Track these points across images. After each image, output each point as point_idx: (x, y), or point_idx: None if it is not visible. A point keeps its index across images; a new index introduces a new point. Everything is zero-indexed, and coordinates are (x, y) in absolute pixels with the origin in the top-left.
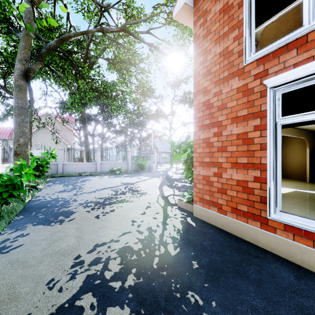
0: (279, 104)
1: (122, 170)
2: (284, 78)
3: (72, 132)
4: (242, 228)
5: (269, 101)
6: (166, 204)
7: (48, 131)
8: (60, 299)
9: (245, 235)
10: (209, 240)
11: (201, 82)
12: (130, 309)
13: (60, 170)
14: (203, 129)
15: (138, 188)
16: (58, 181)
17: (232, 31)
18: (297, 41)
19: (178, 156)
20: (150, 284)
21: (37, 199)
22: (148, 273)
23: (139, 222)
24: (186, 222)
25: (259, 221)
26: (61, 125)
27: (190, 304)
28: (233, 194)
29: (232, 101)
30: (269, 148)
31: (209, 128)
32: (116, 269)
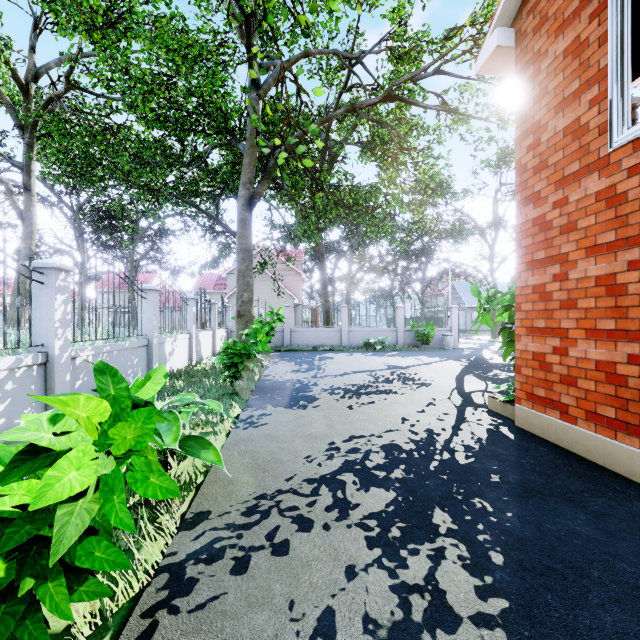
0: None
1: (386, 344)
2: None
3: (300, 276)
4: (606, 449)
5: None
6: (465, 404)
7: (267, 278)
8: (321, 471)
9: (612, 461)
10: (532, 459)
11: (530, 184)
12: (397, 494)
13: (286, 340)
14: (532, 268)
15: (415, 375)
16: (286, 357)
17: (587, 88)
18: None
19: (487, 318)
20: (423, 481)
21: (267, 379)
22: (421, 472)
23: (412, 421)
24: (496, 432)
25: (637, 436)
26: (284, 266)
27: (474, 507)
28: (588, 387)
29: (587, 216)
30: None
31: (545, 267)
32: (380, 461)
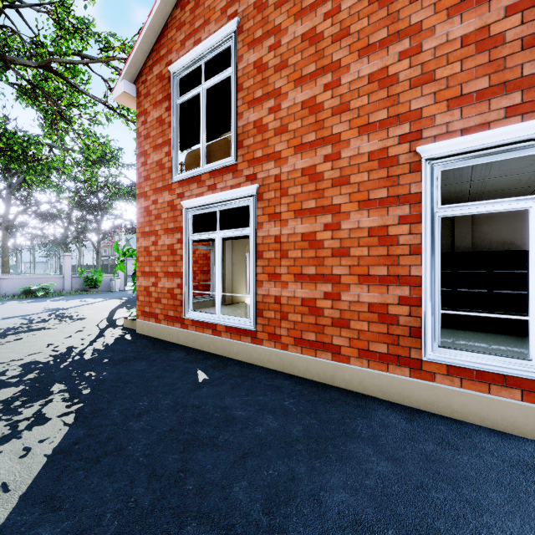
0: (191, 223)
1: (51, 290)
2: (191, 203)
3: None
4: (171, 332)
5: (185, 219)
6: (109, 326)
7: None
8: None
9: (173, 338)
10: (135, 347)
11: (143, 185)
12: (26, 386)
13: None
14: (144, 236)
15: (74, 313)
16: None
17: (165, 145)
18: (197, 177)
19: (121, 266)
20: (52, 374)
21: None
22: (52, 370)
23: (57, 344)
24: (122, 338)
25: (180, 322)
26: None
27: (84, 376)
28: (165, 302)
29: (165, 212)
30: (185, 259)
31: (149, 236)
32: (16, 374)
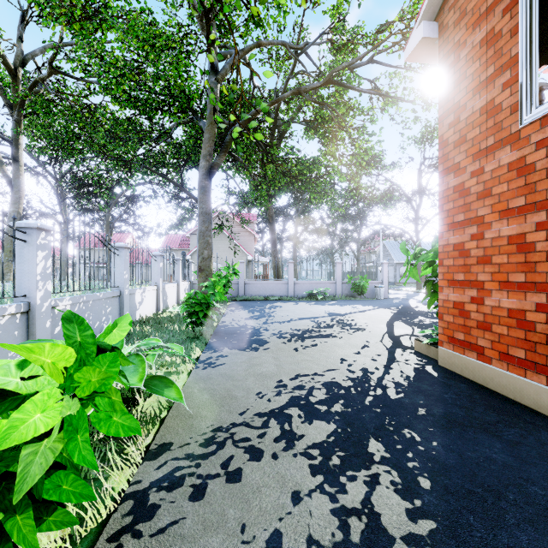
0: None
1: (327, 294)
2: None
3: (253, 236)
4: (517, 385)
5: None
6: (395, 346)
7: (225, 237)
8: (270, 406)
9: (522, 396)
10: (454, 394)
11: (451, 156)
12: (336, 426)
13: (241, 291)
14: (453, 229)
15: (352, 321)
16: (240, 306)
17: (500, 73)
18: None
19: (414, 272)
20: (360, 414)
21: (224, 325)
22: (358, 406)
23: (350, 361)
24: (422, 370)
25: (543, 374)
26: (239, 228)
27: (404, 437)
28: (501, 331)
29: (500, 184)
30: None
31: (464, 228)
32: (322, 397)
